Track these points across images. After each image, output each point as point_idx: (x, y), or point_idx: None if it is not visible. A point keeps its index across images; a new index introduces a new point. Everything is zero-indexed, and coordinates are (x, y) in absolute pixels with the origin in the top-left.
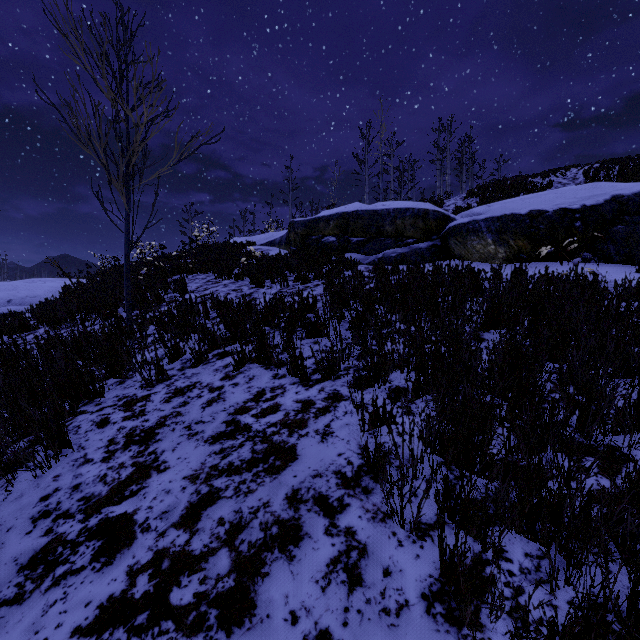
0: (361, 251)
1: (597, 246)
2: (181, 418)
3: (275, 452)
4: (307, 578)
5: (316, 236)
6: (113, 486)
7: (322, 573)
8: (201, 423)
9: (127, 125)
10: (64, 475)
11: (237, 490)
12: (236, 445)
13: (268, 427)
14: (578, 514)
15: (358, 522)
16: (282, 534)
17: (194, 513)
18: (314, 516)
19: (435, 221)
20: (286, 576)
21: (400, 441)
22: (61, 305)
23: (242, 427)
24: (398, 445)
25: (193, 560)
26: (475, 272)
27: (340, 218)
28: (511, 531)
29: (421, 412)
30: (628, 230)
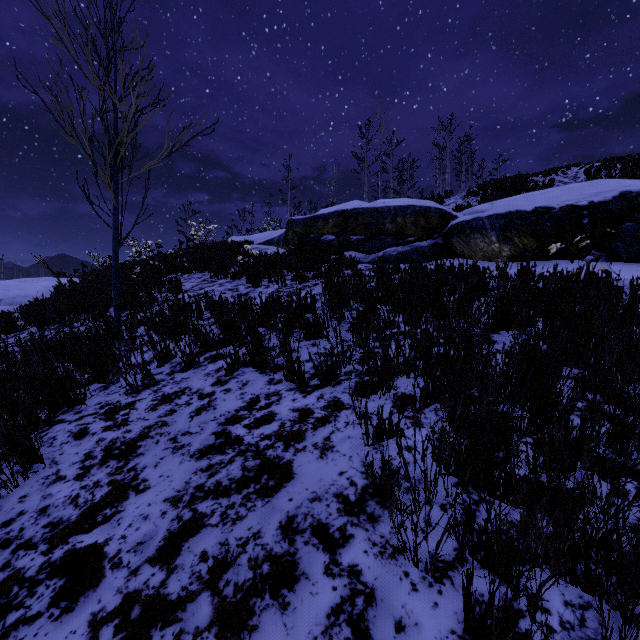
0: (361, 250)
1: (605, 244)
2: (166, 428)
3: (268, 470)
4: (303, 634)
5: (315, 234)
6: (85, 509)
7: (321, 627)
8: (188, 434)
9: (115, 115)
10: (31, 495)
11: (224, 516)
12: (225, 461)
13: (261, 440)
14: (634, 559)
15: (363, 559)
16: (274, 574)
17: (173, 545)
18: (312, 550)
19: (437, 219)
20: (278, 630)
21: (409, 457)
22: (50, 305)
23: (233, 439)
24: (407, 462)
25: (168, 607)
26: (480, 271)
27: (339, 216)
28: (557, 585)
29: (433, 426)
30: (637, 227)
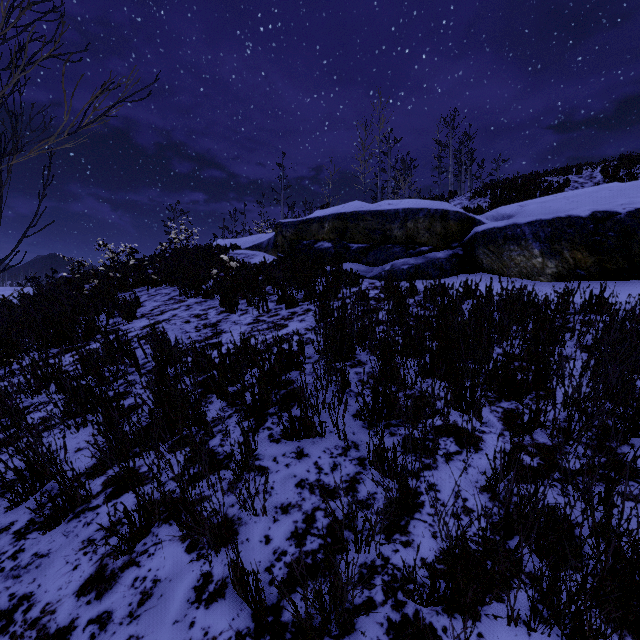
0: (363, 261)
1: None
2: None
3: None
4: None
5: (308, 241)
6: None
7: None
8: None
9: None
10: None
11: None
12: None
13: None
14: None
15: None
16: None
17: None
18: None
19: (456, 224)
20: None
21: None
22: None
23: None
24: None
25: None
26: (533, 300)
27: (337, 220)
28: None
29: None
30: None
